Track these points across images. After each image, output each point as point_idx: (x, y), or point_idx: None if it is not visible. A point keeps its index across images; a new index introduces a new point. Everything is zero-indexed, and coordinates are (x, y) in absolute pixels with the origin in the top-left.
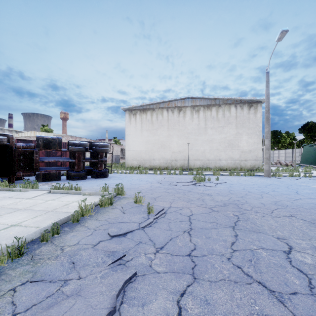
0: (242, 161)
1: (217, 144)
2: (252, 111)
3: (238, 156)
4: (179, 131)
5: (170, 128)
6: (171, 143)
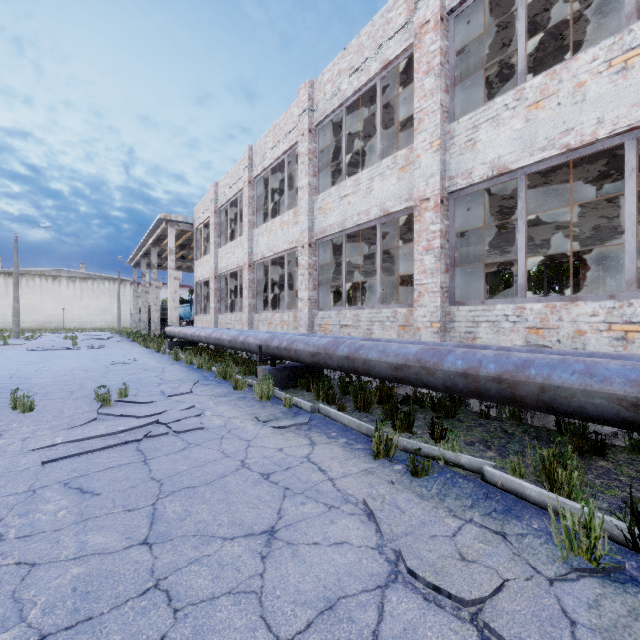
0: (115, 323)
1: (93, 310)
2: (122, 286)
3: (111, 319)
4: (55, 297)
5: (44, 294)
6: (45, 308)
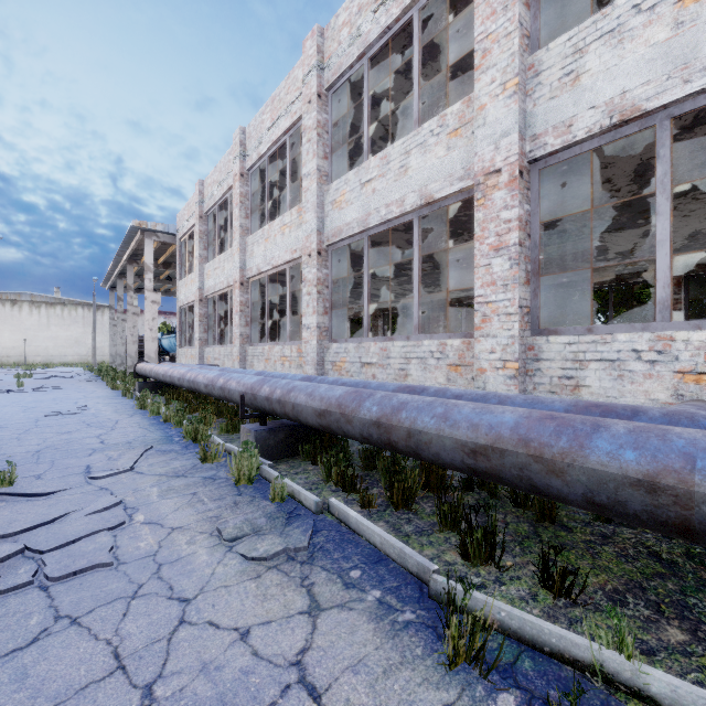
0: (90, 357)
1: (63, 341)
2: (100, 313)
3: (86, 352)
4: (14, 325)
5: (0, 322)
6: (1, 339)
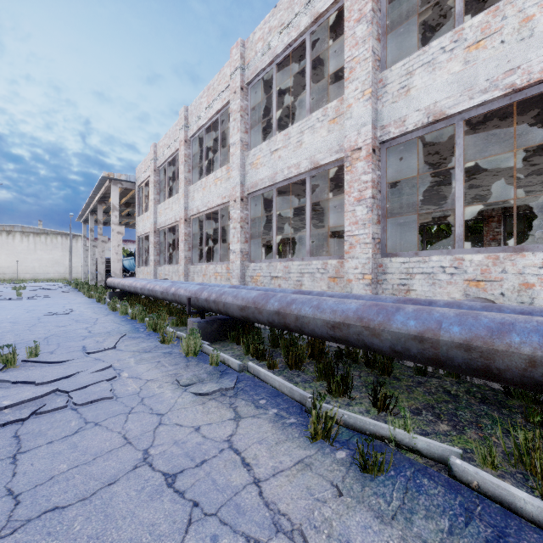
0: (67, 274)
1: (46, 262)
2: (74, 241)
3: (64, 271)
4: (9, 250)
5: None
6: None
